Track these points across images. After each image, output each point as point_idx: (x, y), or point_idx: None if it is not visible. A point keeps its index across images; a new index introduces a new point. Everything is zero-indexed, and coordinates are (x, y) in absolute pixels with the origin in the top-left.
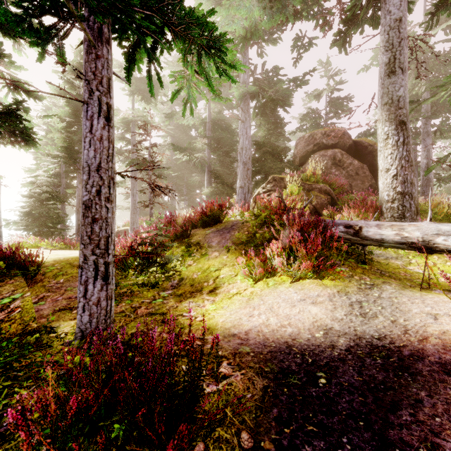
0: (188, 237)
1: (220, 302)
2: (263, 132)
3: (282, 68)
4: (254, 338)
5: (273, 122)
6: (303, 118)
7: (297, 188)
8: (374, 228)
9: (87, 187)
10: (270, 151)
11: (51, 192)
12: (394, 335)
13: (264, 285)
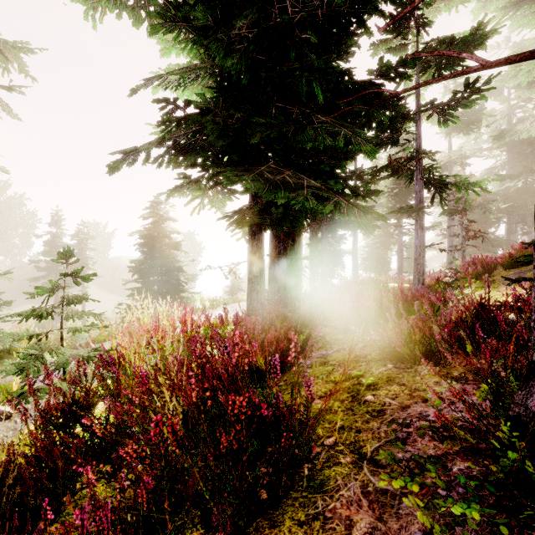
0: (489, 276)
1: None
2: None
3: None
4: None
5: None
6: None
7: None
8: None
9: (415, 253)
10: None
11: (379, 242)
12: None
13: None
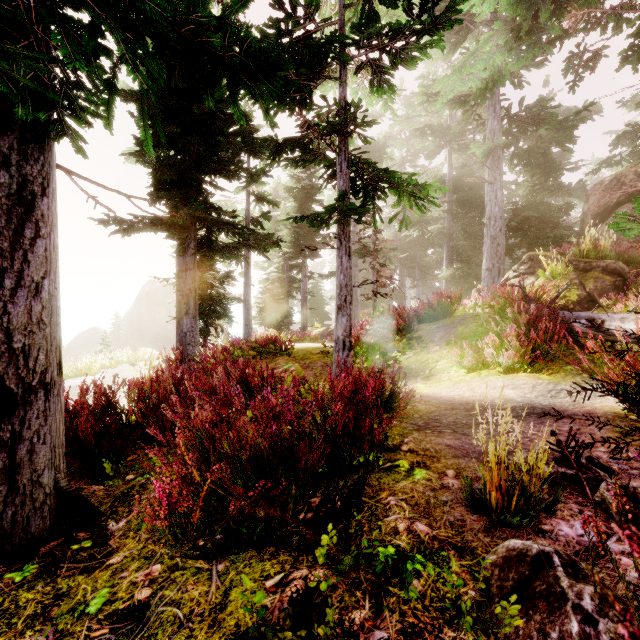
0: (411, 332)
1: (430, 383)
2: (525, 188)
3: (552, 98)
4: (444, 398)
5: (542, 171)
6: (616, 143)
7: (562, 269)
8: (617, 322)
9: (339, 297)
10: (537, 214)
11: (280, 287)
12: (561, 405)
13: (476, 375)
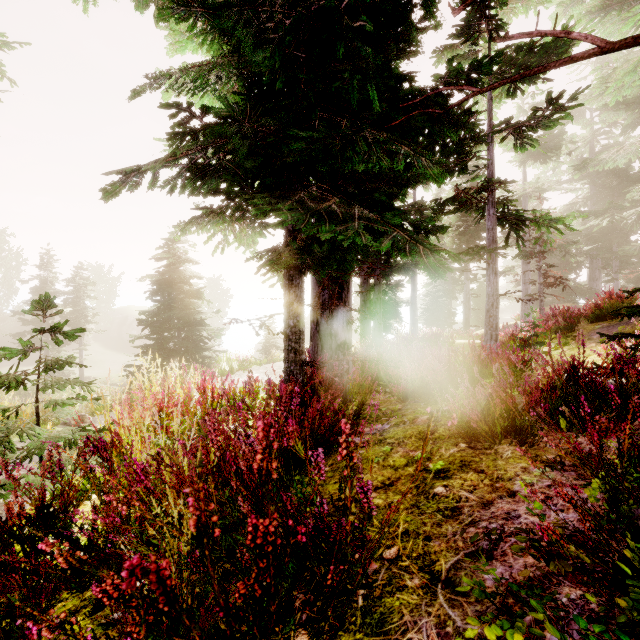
0: (572, 330)
1: None
2: None
3: None
4: None
5: None
6: None
7: None
8: None
9: (487, 303)
10: None
11: (443, 290)
12: None
13: None
